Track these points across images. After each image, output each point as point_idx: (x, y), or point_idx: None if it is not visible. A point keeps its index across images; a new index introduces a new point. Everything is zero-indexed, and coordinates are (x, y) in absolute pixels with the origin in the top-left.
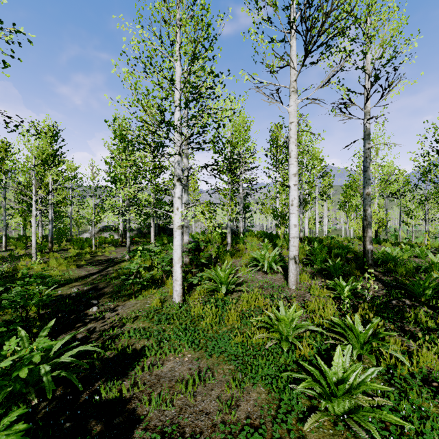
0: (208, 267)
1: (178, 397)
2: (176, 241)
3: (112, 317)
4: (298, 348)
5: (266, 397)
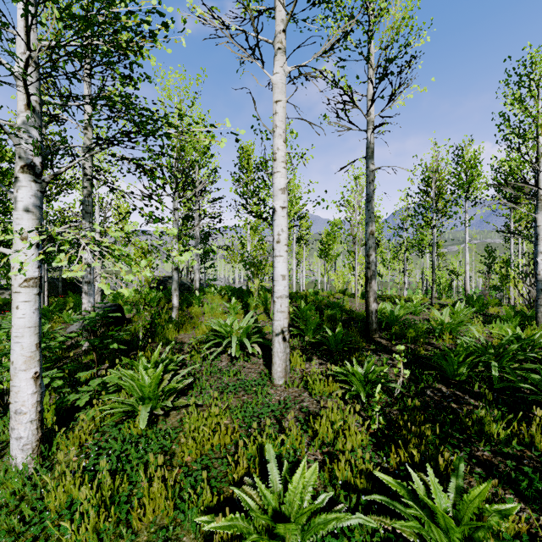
0: (133, 352)
1: None
2: (20, 315)
3: None
4: None
5: None
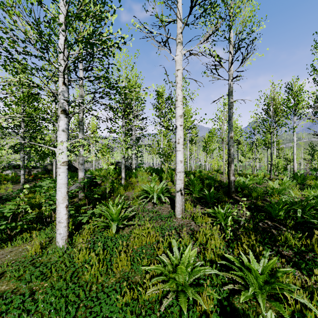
0: (103, 200)
1: None
2: (60, 178)
3: None
4: (198, 304)
5: None
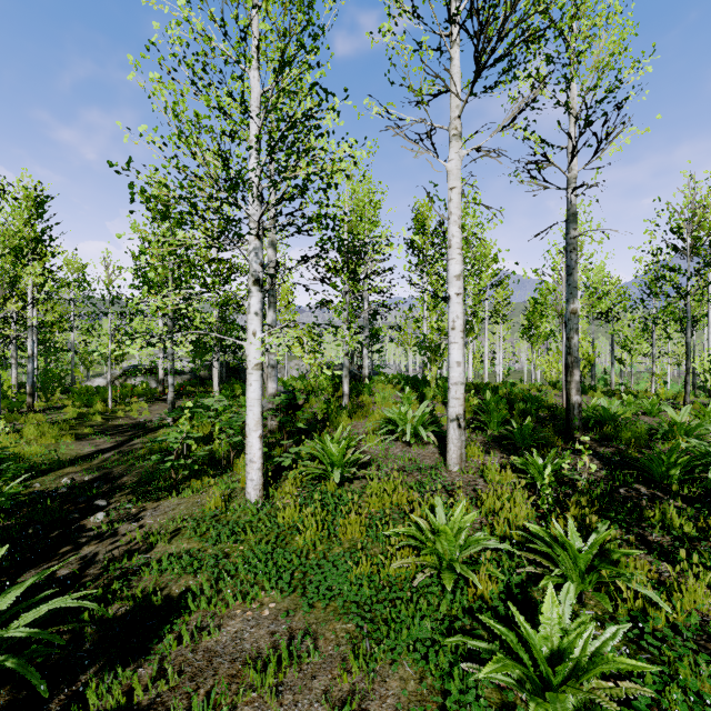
0: (311, 435)
1: (245, 698)
2: (252, 391)
3: (131, 531)
4: (471, 583)
5: (417, 688)
